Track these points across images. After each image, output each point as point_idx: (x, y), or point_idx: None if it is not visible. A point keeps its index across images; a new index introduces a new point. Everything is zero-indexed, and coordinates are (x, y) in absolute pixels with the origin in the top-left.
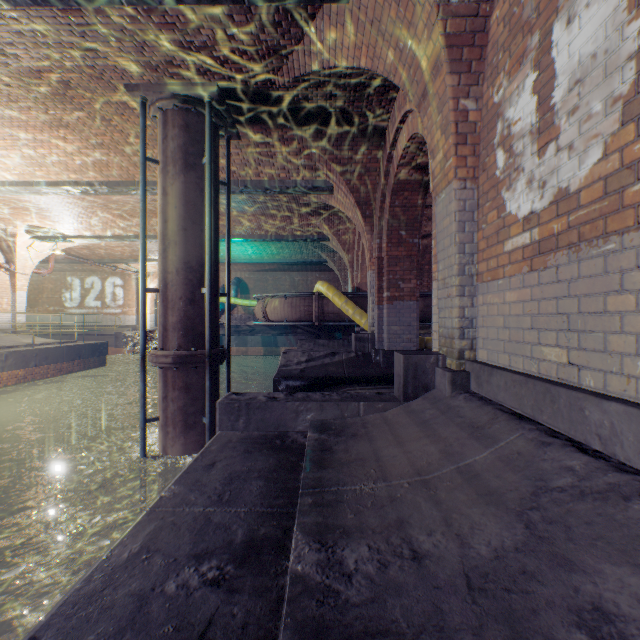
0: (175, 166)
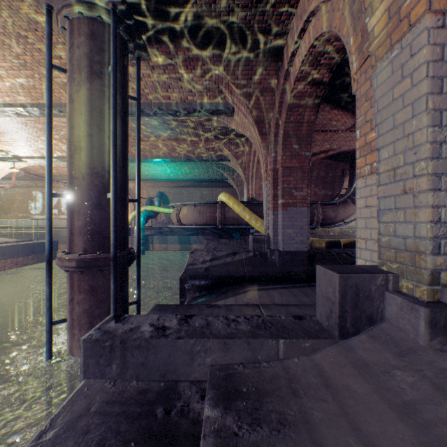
0: (80, 73)
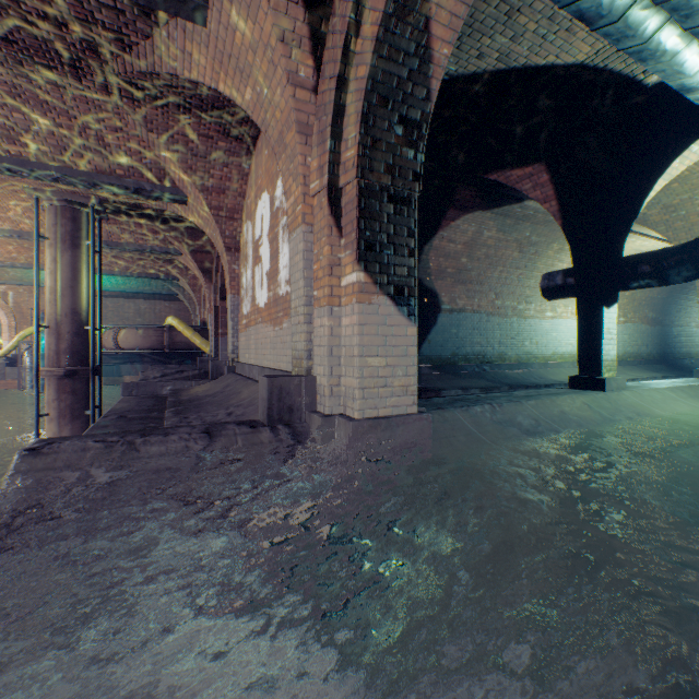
0: (65, 244)
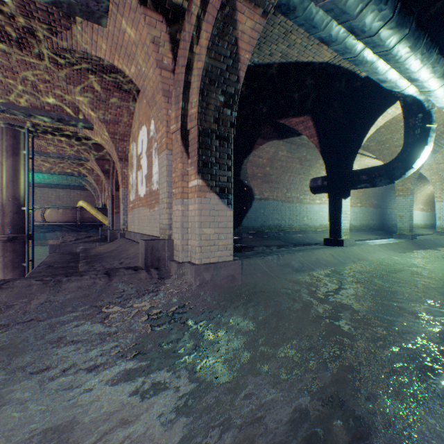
0: (8, 153)
